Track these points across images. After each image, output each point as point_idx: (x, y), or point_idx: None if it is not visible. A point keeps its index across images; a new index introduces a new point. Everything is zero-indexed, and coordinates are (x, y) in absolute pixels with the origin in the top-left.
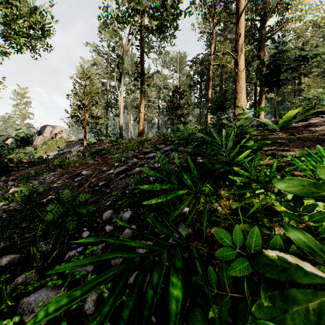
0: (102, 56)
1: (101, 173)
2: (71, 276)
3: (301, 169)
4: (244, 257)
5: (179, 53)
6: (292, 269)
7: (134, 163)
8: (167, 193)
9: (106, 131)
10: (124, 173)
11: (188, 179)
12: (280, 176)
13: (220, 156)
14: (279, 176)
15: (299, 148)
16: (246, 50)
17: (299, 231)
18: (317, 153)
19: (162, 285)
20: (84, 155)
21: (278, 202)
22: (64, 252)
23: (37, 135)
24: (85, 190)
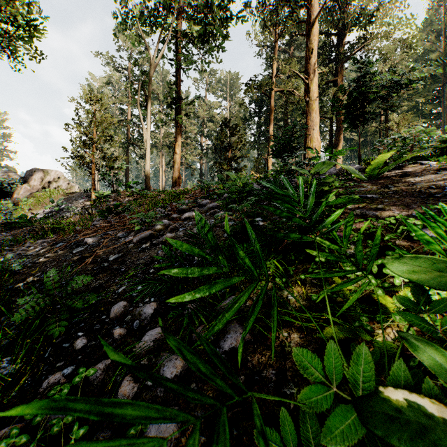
0: (120, 72)
1: (115, 241)
2: (43, 429)
3: (425, 242)
4: (345, 402)
5: (229, 73)
6: (436, 430)
7: (165, 226)
8: (211, 283)
9: (127, 179)
10: (149, 241)
11: (245, 258)
12: None
13: (296, 220)
14: None
15: (398, 206)
16: (320, 72)
17: (434, 350)
18: (423, 214)
19: (203, 436)
20: (91, 213)
21: (380, 290)
22: (42, 376)
23: (21, 184)
24: (87, 268)
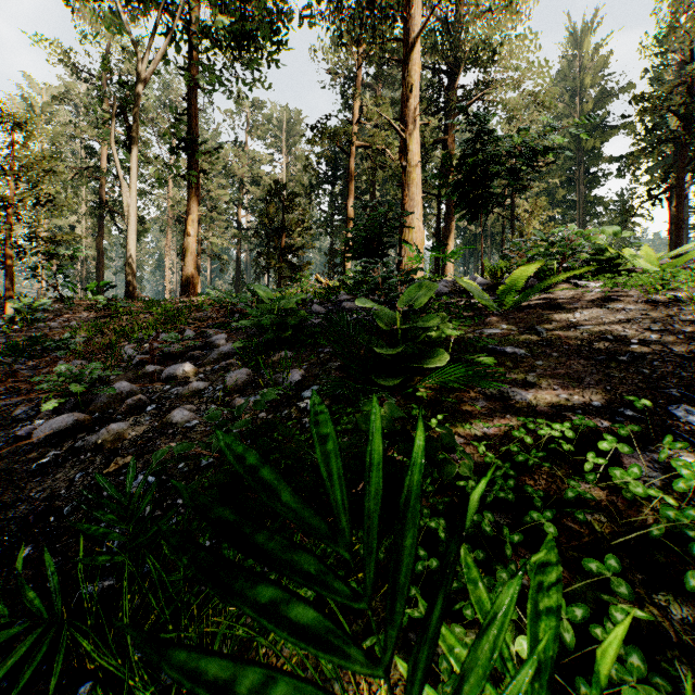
0: (85, 81)
1: (0, 430)
2: None
3: None
4: None
5: (286, 109)
6: None
7: (119, 396)
8: None
9: (99, 274)
10: (69, 439)
11: None
12: (543, 502)
13: None
14: (551, 529)
15: (563, 380)
16: (423, 123)
17: None
18: (612, 404)
19: None
20: None
21: None
22: None
23: None
24: None
